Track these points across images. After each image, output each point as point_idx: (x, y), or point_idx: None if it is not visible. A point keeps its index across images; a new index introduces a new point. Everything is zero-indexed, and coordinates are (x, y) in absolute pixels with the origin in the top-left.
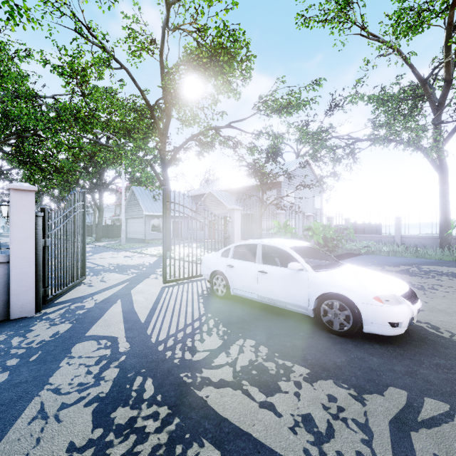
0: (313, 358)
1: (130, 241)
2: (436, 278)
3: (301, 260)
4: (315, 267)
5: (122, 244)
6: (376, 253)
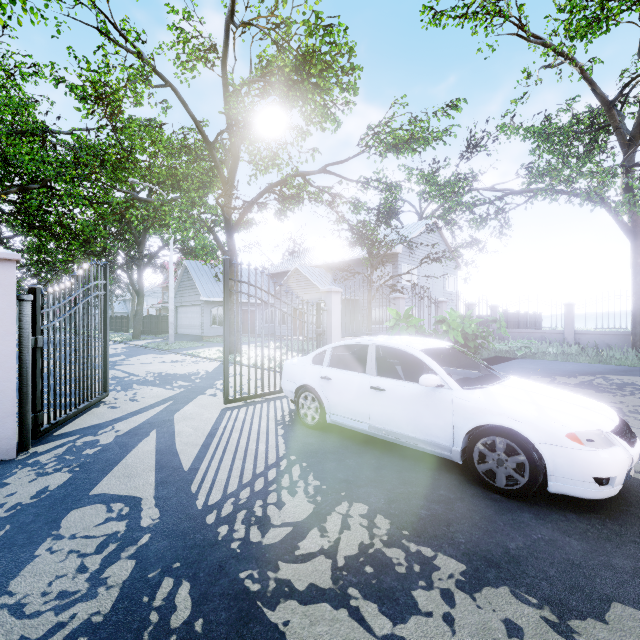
0: (468, 541)
1: (182, 339)
2: (637, 395)
3: (440, 370)
4: (463, 382)
5: (170, 342)
6: (538, 356)
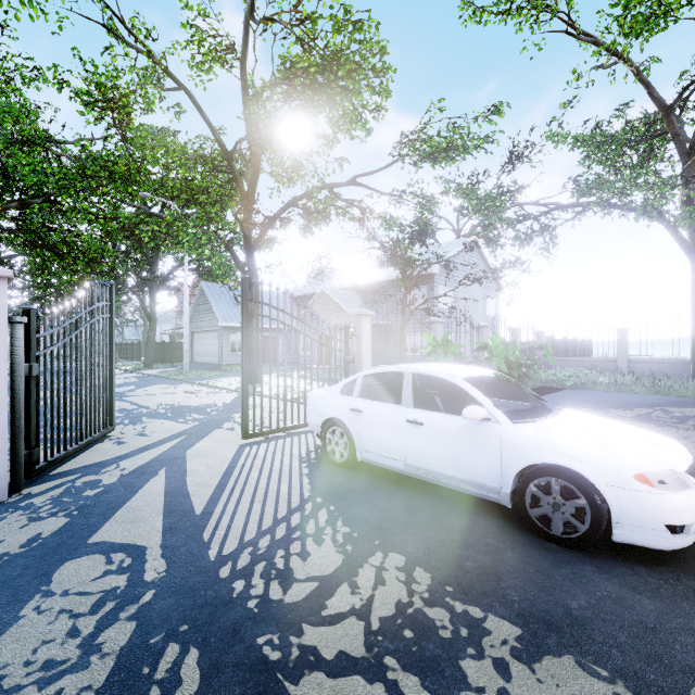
0: (522, 599)
1: (198, 368)
2: None
3: (486, 402)
4: (512, 415)
5: (185, 371)
6: (589, 387)
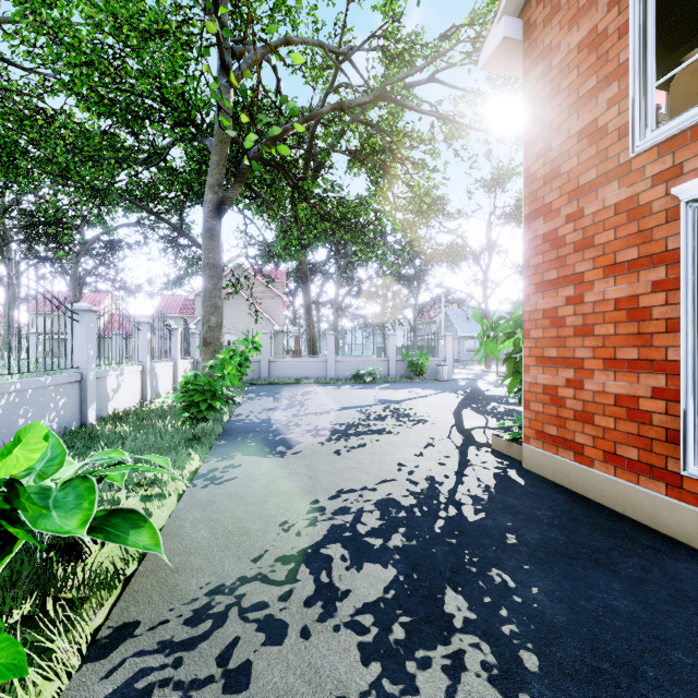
0: None
1: None
2: None
3: None
4: None
5: None
6: None
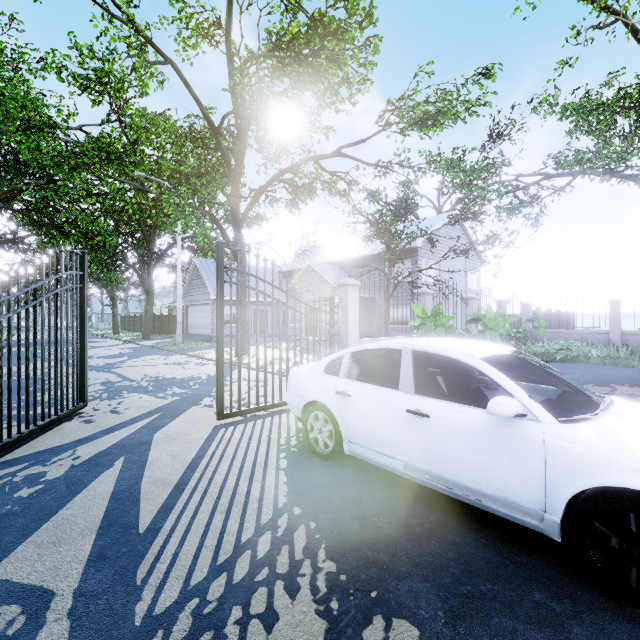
0: None
1: (191, 339)
2: None
3: (518, 391)
4: (553, 408)
5: (178, 343)
6: (581, 360)
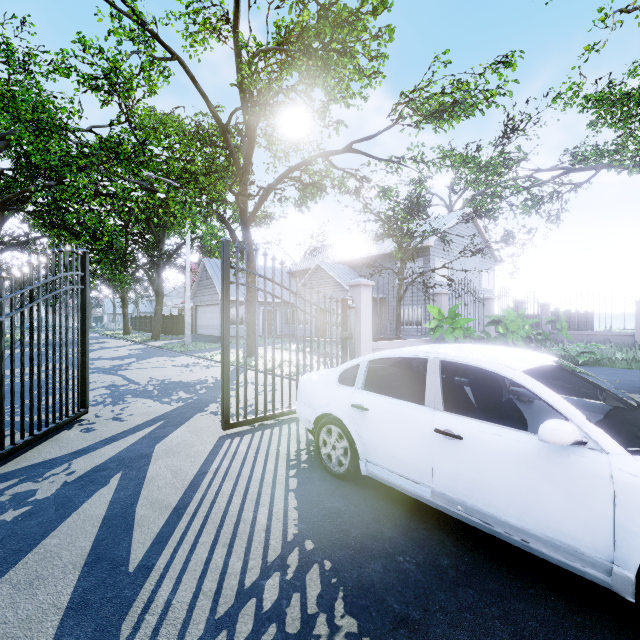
0: None
1: (200, 340)
2: None
3: (574, 412)
4: (616, 433)
5: (187, 343)
6: (605, 363)
